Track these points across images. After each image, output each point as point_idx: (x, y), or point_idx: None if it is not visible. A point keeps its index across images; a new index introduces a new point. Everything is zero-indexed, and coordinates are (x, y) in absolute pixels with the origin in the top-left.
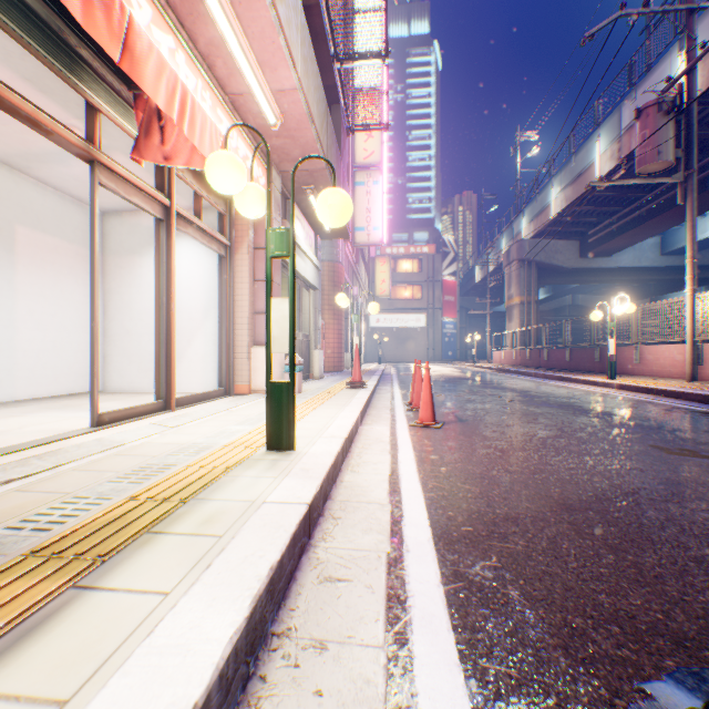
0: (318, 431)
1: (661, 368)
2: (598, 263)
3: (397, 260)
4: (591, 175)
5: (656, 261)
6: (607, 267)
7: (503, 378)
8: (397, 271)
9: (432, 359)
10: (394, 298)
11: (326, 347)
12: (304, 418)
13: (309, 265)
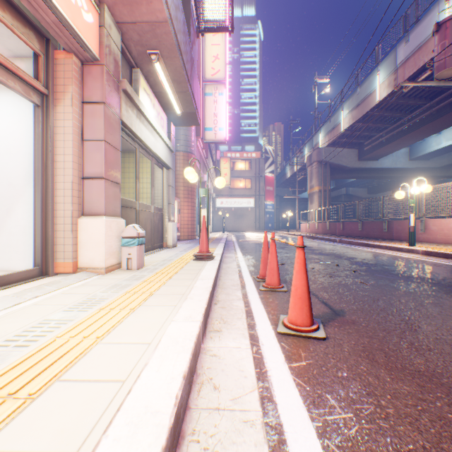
0: None
1: (446, 236)
2: (370, 164)
3: (234, 162)
4: (372, 99)
5: (406, 164)
6: (375, 167)
7: (318, 244)
8: (234, 169)
9: (258, 229)
10: (233, 187)
11: (181, 220)
12: (85, 354)
13: (160, 143)
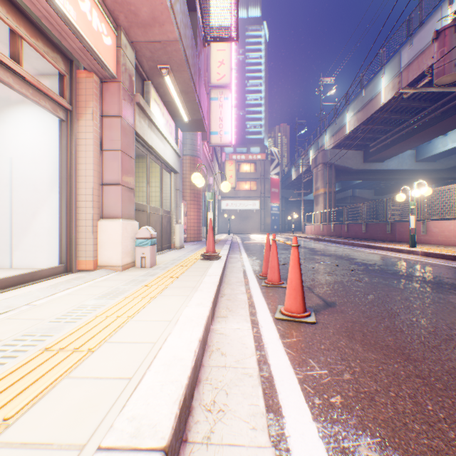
0: (115, 396)
1: (447, 238)
2: (375, 166)
3: (240, 164)
4: (377, 102)
5: (412, 166)
6: (381, 169)
7: (321, 245)
8: (240, 171)
9: (264, 231)
10: (238, 189)
11: (188, 222)
12: (122, 327)
13: (169, 149)
